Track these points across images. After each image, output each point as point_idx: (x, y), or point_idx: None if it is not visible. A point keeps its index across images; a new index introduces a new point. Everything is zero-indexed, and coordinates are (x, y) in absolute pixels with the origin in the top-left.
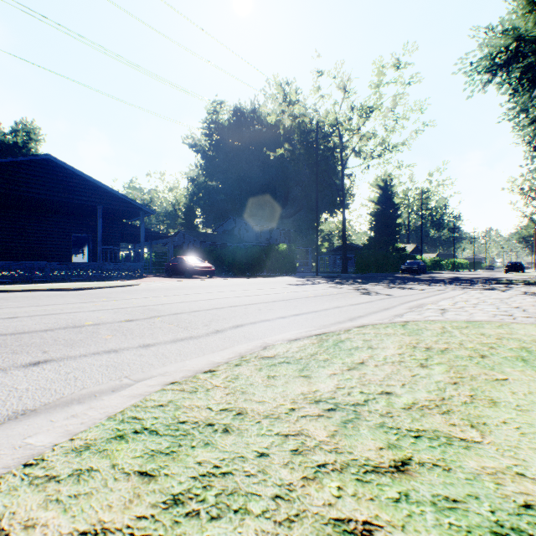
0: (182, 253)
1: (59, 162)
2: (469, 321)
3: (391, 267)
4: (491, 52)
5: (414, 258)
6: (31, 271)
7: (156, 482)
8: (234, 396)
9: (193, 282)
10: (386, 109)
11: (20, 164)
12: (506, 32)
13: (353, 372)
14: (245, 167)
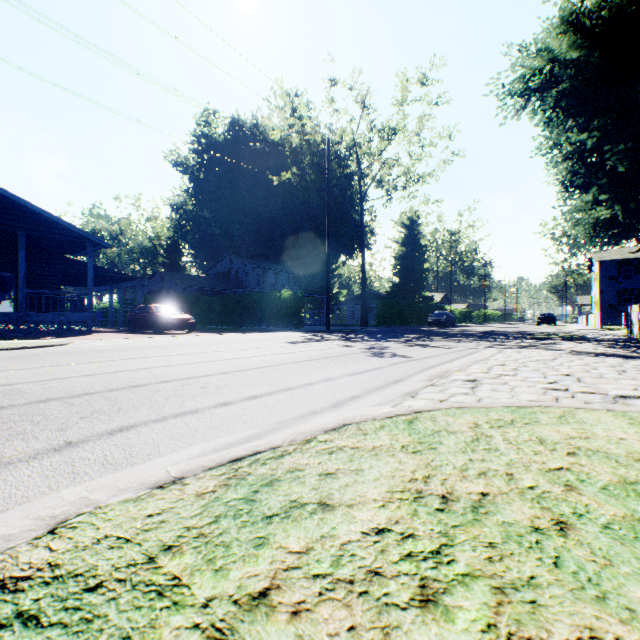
0: (159, 300)
1: None
2: (514, 406)
3: (417, 319)
4: (524, 74)
5: (443, 309)
6: None
7: None
8: None
9: (155, 340)
10: (411, 132)
11: None
12: (540, 52)
13: None
14: (246, 194)
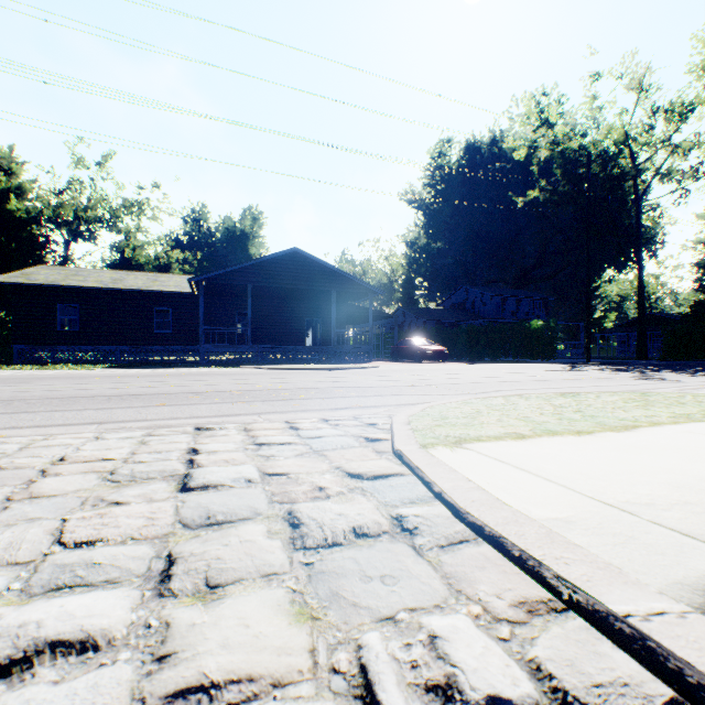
0: (404, 334)
1: (303, 253)
2: None
3: None
4: None
5: None
6: (284, 354)
7: (492, 407)
8: (510, 401)
9: (429, 366)
10: None
11: (275, 260)
12: None
13: (576, 401)
14: (481, 218)
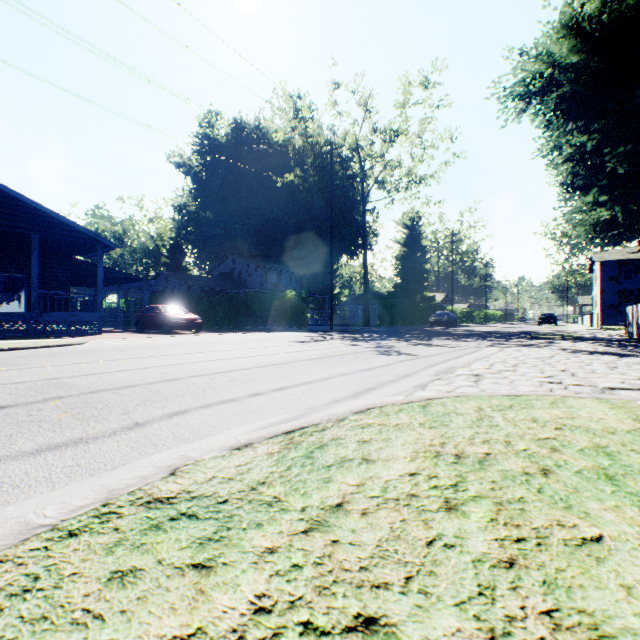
0: (164, 301)
1: None
2: (513, 395)
3: (419, 319)
4: (525, 78)
5: (445, 309)
6: None
7: None
8: None
9: (167, 339)
10: (413, 134)
11: None
12: (540, 56)
13: (312, 539)
14: (248, 195)
